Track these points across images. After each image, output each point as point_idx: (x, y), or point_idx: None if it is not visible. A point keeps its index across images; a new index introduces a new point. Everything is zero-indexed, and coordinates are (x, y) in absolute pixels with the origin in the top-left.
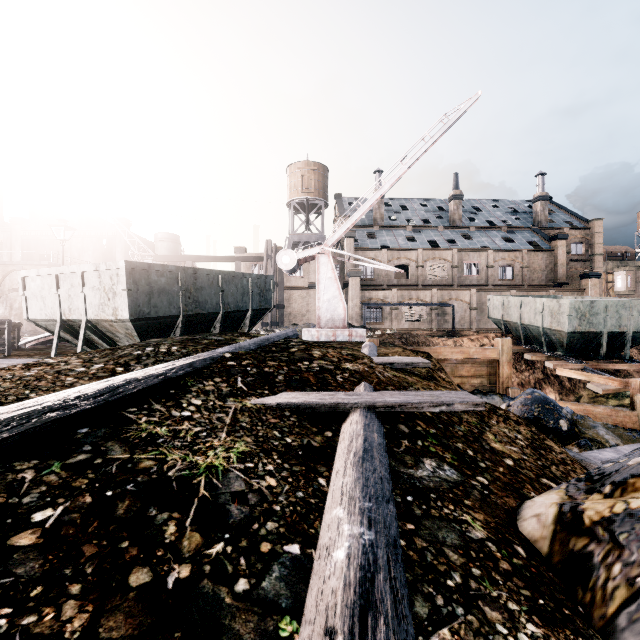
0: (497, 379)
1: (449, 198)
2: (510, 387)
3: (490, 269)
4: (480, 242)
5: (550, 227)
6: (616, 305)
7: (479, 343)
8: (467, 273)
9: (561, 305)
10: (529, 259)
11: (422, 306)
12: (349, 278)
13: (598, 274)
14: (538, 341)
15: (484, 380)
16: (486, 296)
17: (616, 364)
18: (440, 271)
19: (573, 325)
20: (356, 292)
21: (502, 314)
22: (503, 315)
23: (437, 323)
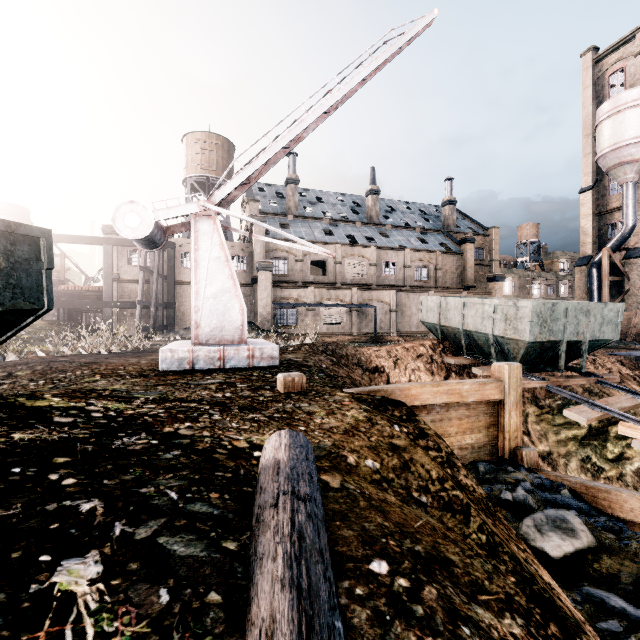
0: (499, 433)
1: (366, 193)
2: (524, 448)
3: (407, 269)
4: (397, 241)
5: (457, 231)
6: (575, 309)
7: (416, 353)
8: (385, 272)
9: (519, 308)
10: (442, 261)
11: (342, 307)
12: (258, 272)
13: (503, 278)
14: (482, 350)
15: (481, 437)
16: (406, 297)
17: (575, 379)
18: (359, 269)
19: (534, 333)
20: (266, 289)
21: (439, 318)
22: (440, 319)
23: (357, 326)
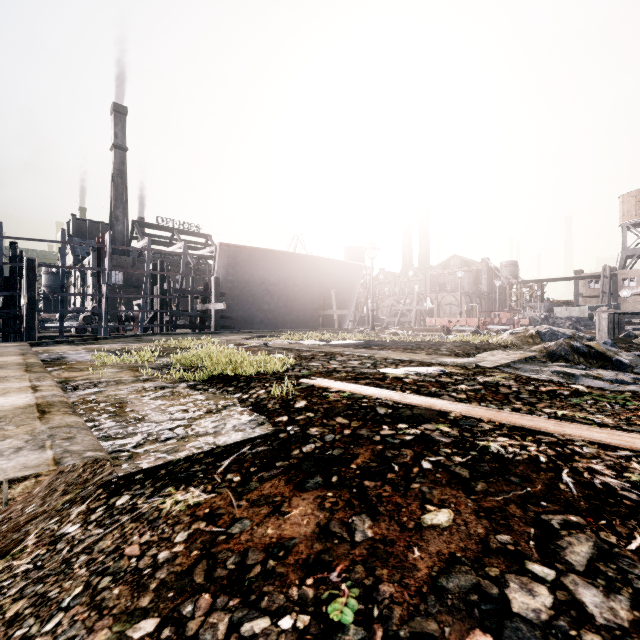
0: None
1: None
2: None
3: None
4: None
5: None
6: None
7: None
8: None
9: None
10: None
11: None
12: None
13: None
14: None
15: None
16: None
17: None
18: None
19: None
20: None
21: None
22: None
23: None
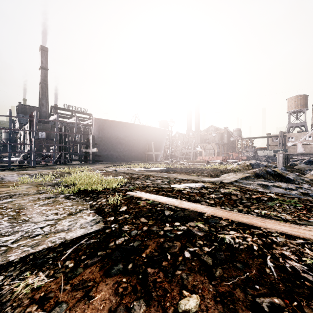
0: None
1: None
2: None
3: None
4: None
5: None
6: None
7: None
8: None
9: None
10: None
11: None
12: None
13: None
14: None
15: None
16: None
17: None
18: None
19: None
20: None
21: None
22: None
23: None
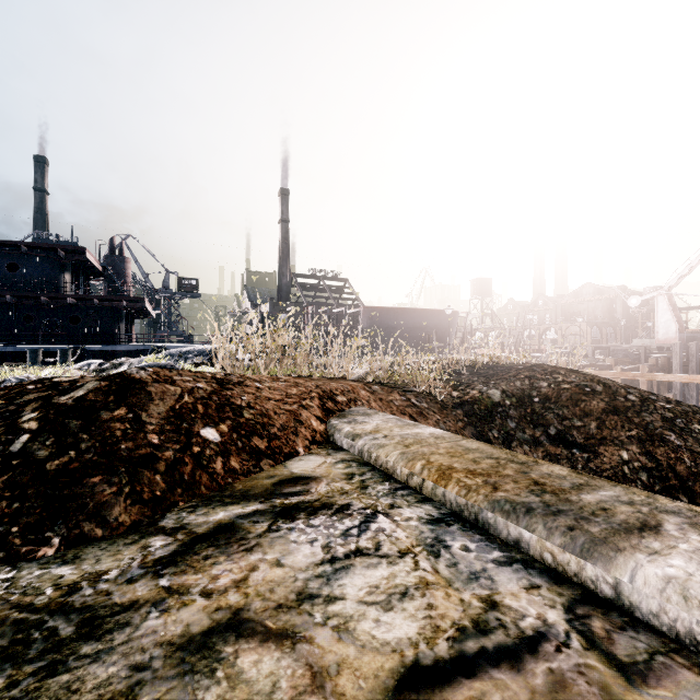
0: None
1: None
2: None
3: None
4: None
5: None
6: None
7: None
8: None
9: None
10: None
11: None
12: None
13: None
14: None
15: None
16: None
17: None
18: None
19: None
20: None
21: None
22: None
23: None
